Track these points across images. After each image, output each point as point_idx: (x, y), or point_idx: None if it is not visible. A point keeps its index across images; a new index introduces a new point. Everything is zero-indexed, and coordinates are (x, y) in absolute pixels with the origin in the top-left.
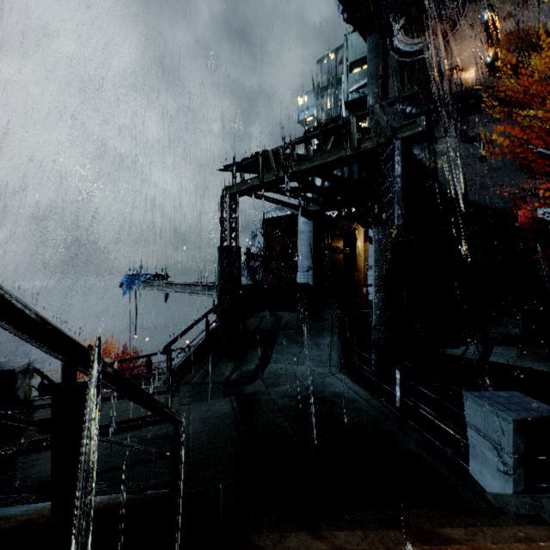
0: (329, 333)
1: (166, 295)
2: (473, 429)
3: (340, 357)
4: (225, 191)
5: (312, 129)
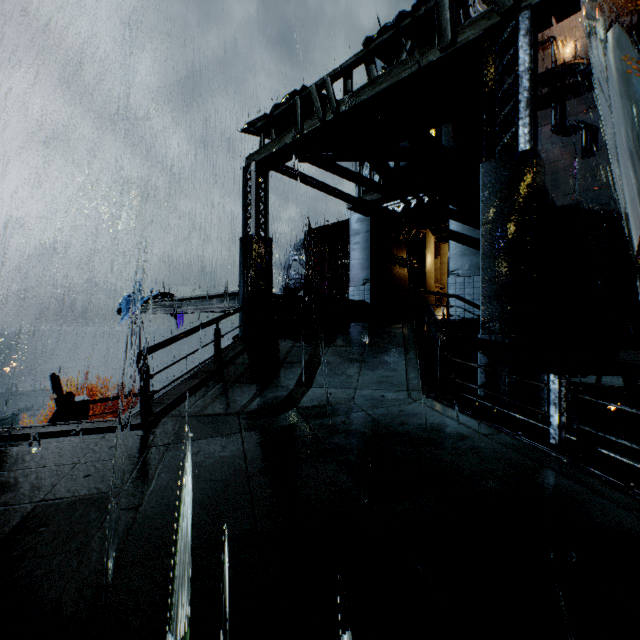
0: (401, 350)
1: (176, 320)
2: None
3: (424, 377)
4: (250, 159)
5: (376, 34)
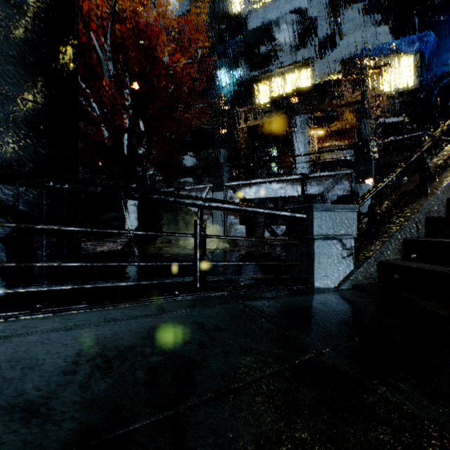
0: None
1: None
2: (318, 239)
3: None
4: None
5: None
